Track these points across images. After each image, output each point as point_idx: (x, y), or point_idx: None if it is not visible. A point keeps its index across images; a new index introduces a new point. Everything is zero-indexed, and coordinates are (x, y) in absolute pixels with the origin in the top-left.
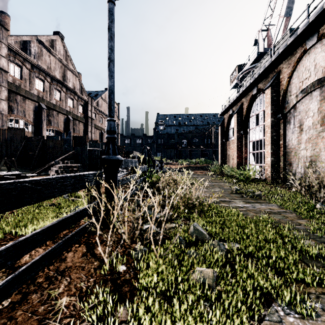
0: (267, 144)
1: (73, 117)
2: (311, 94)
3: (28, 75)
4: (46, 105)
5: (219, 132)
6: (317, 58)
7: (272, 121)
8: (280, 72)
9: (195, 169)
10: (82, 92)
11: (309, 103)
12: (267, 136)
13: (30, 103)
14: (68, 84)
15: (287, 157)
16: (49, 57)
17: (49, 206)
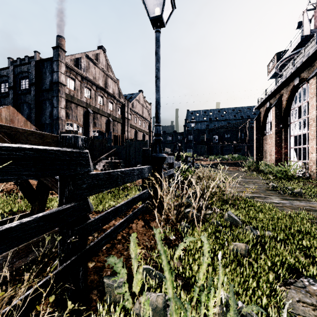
0: (312, 139)
1: (113, 118)
2: None
3: (79, 86)
4: (92, 110)
5: (254, 126)
6: None
7: None
8: None
9: (227, 165)
10: (119, 96)
11: None
12: (311, 130)
13: (80, 109)
14: (109, 90)
15: None
16: (94, 69)
17: (107, 193)
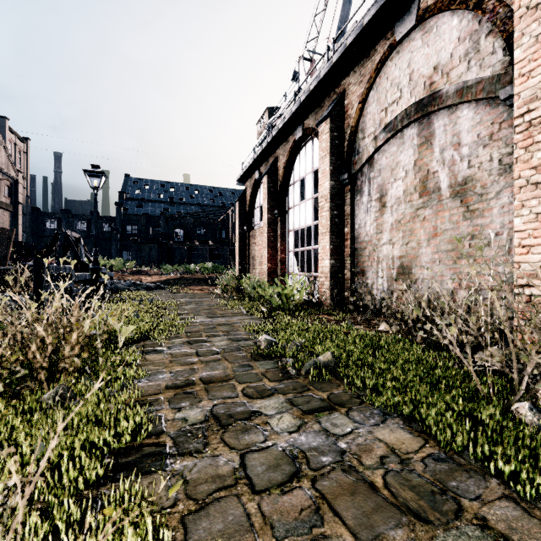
0: (324, 234)
1: None
2: (401, 134)
3: None
4: None
5: (237, 212)
6: (415, 60)
7: (333, 187)
8: (345, 93)
9: (191, 283)
10: None
11: (397, 153)
12: (323, 217)
13: None
14: None
15: (357, 258)
16: None
17: None
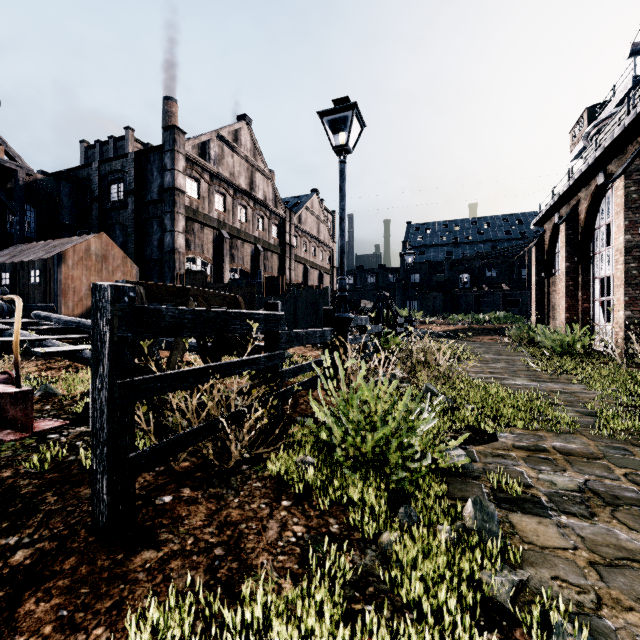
0: (618, 286)
1: (263, 246)
2: None
3: (206, 191)
4: (228, 233)
5: (533, 259)
6: None
7: (629, 241)
8: None
9: (480, 333)
10: (276, 204)
11: None
12: (617, 270)
13: (209, 232)
14: (257, 194)
15: None
16: (231, 158)
17: None
